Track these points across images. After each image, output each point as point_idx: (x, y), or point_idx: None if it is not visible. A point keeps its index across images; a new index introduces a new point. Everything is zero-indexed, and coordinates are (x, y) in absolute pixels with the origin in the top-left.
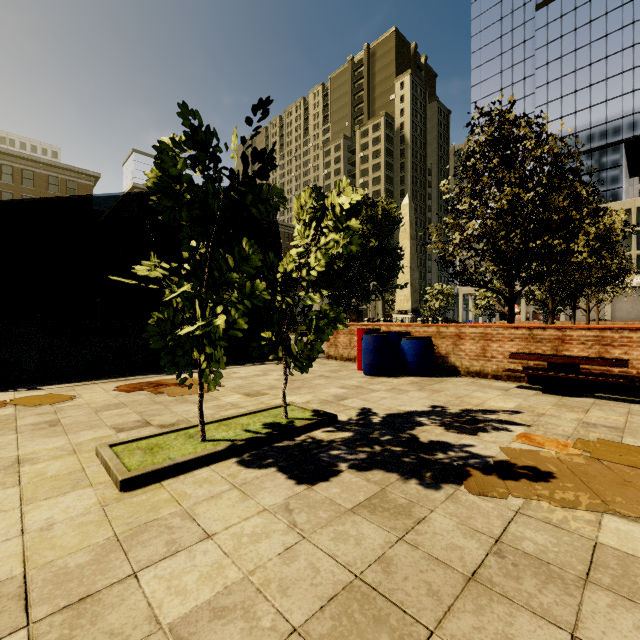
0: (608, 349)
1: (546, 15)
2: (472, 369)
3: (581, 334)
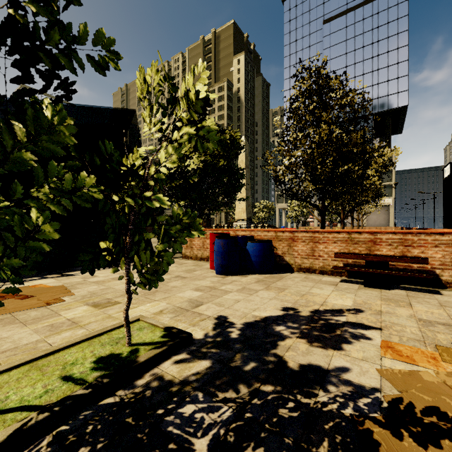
0: (409, 249)
1: (329, 28)
2: (303, 266)
3: (389, 237)
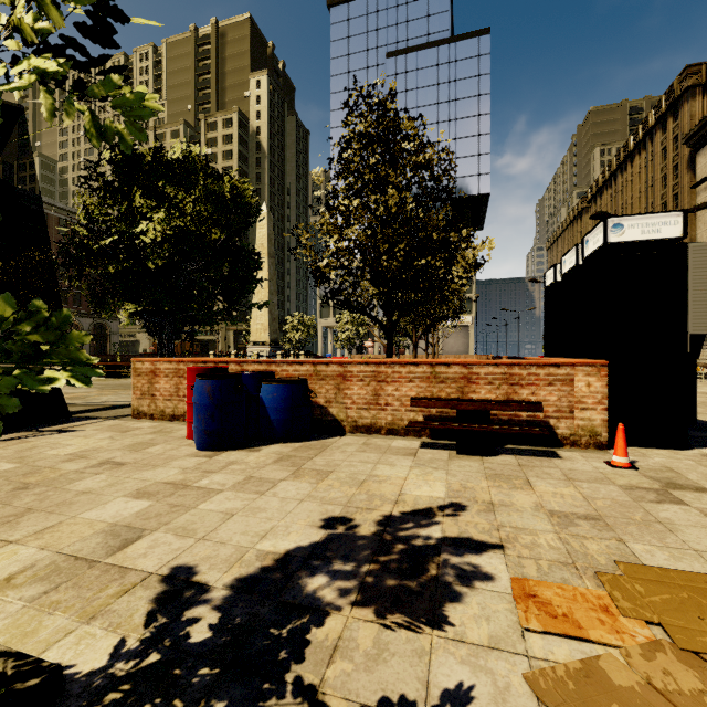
0: (516, 389)
1: (395, 65)
2: (361, 422)
3: (489, 371)
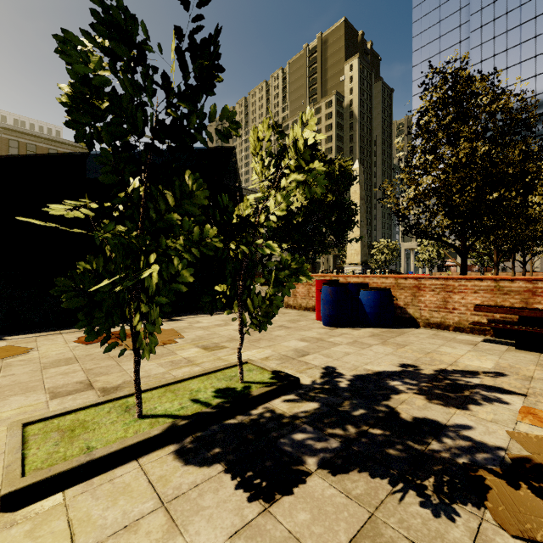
0: None
1: (480, 1)
2: (432, 320)
3: None
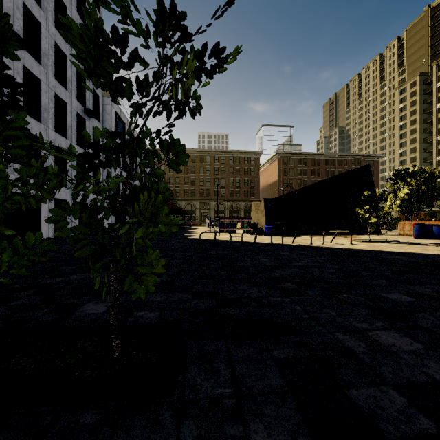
0: None
1: None
2: None
3: None
